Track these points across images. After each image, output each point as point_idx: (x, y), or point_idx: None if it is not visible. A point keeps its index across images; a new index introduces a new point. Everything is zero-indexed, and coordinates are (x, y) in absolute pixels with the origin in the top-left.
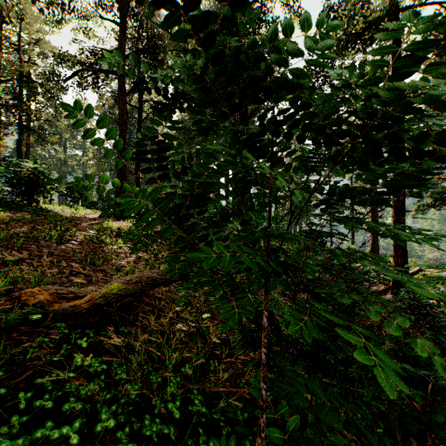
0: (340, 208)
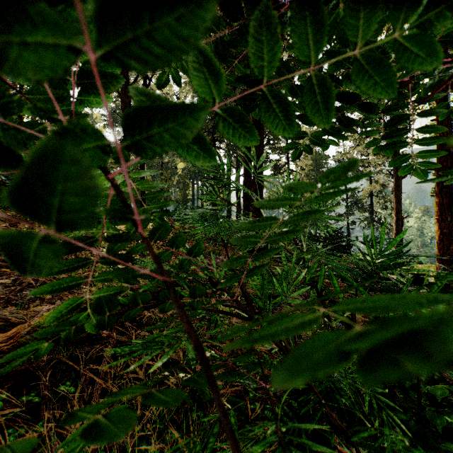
0: (358, 210)
